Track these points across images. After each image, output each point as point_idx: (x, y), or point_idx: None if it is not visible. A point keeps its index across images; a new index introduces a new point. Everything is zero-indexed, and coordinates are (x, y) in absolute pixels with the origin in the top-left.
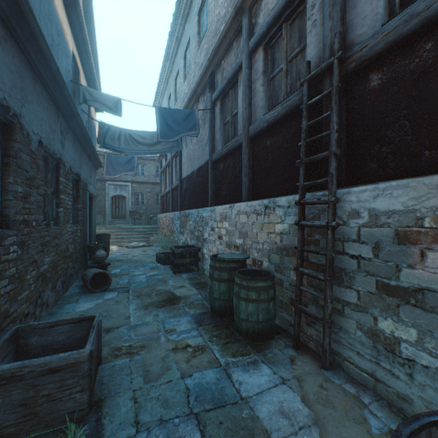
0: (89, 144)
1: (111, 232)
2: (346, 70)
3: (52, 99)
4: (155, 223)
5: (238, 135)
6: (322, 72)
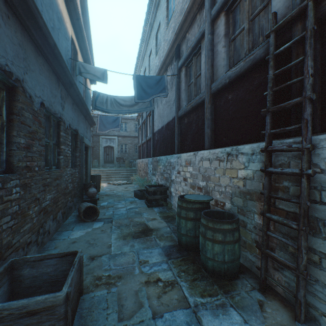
0: (84, 107)
1: (103, 173)
2: (323, 10)
3: (53, 70)
4: (134, 166)
5: (201, 93)
6: (292, 19)
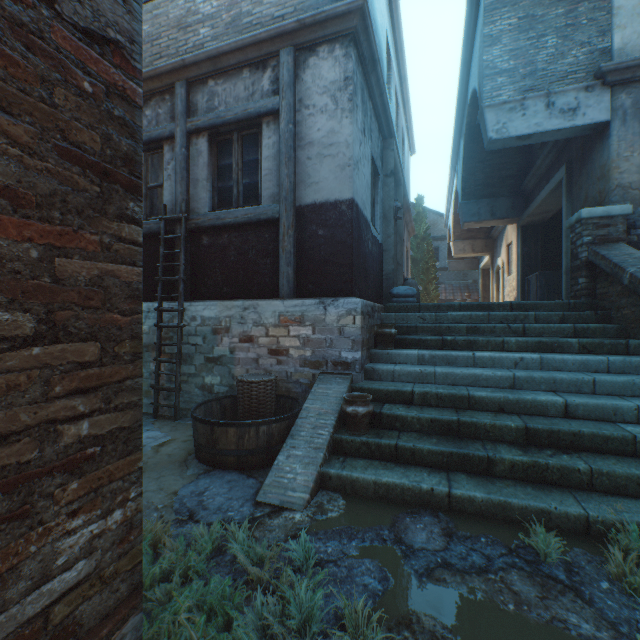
0: None
1: None
2: (190, 226)
3: None
4: None
5: None
6: (176, 220)
